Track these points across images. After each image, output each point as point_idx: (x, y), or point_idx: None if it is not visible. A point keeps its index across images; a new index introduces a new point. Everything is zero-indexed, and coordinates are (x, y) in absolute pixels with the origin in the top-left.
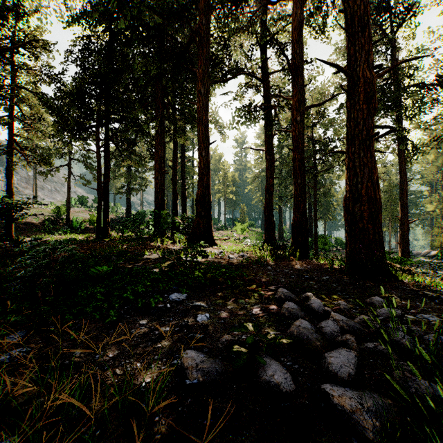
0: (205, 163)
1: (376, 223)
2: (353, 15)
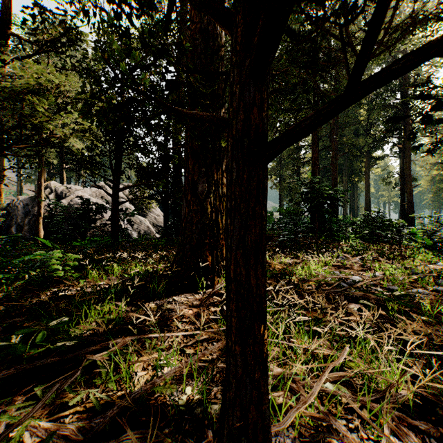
0: (368, 198)
1: (412, 219)
2: (406, 174)
